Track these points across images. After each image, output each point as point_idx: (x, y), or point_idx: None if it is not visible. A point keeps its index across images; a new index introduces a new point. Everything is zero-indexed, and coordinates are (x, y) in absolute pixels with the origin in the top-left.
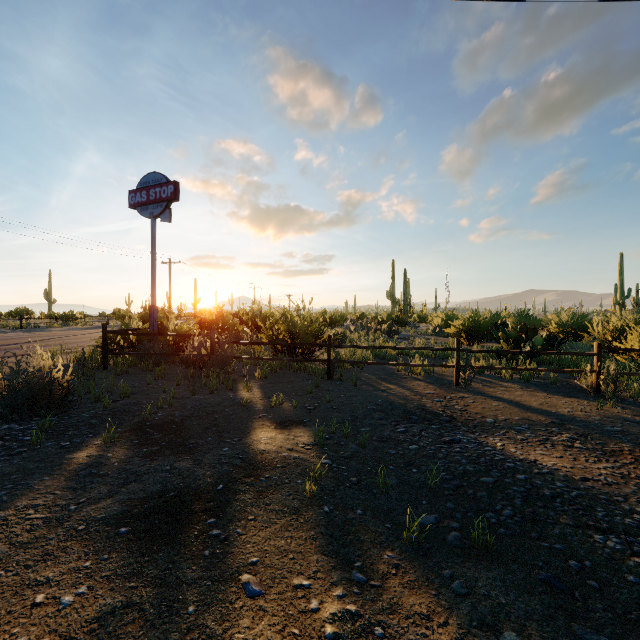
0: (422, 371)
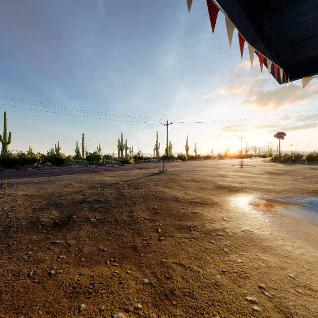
0: None
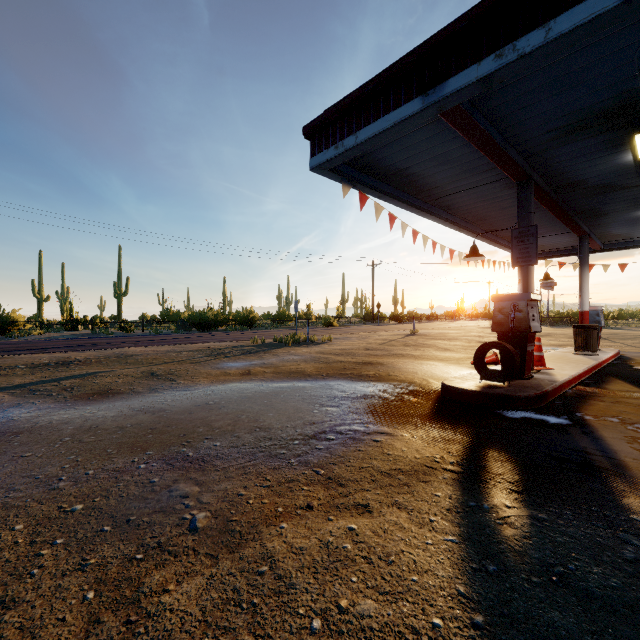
0: (633, 326)
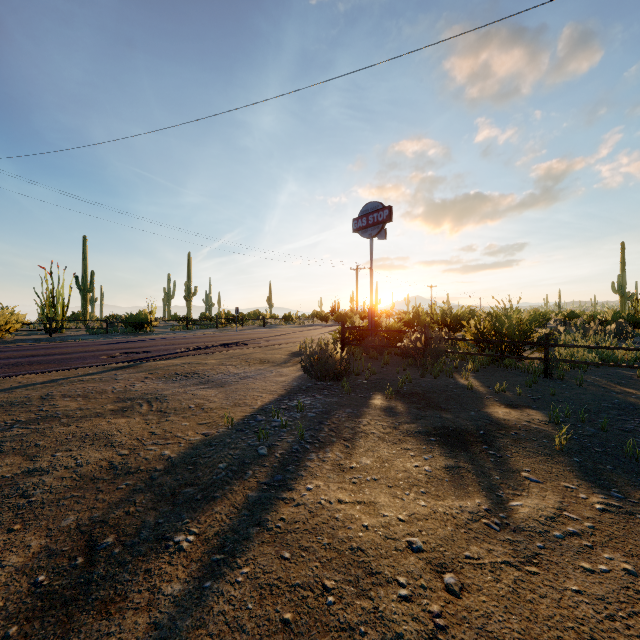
0: None
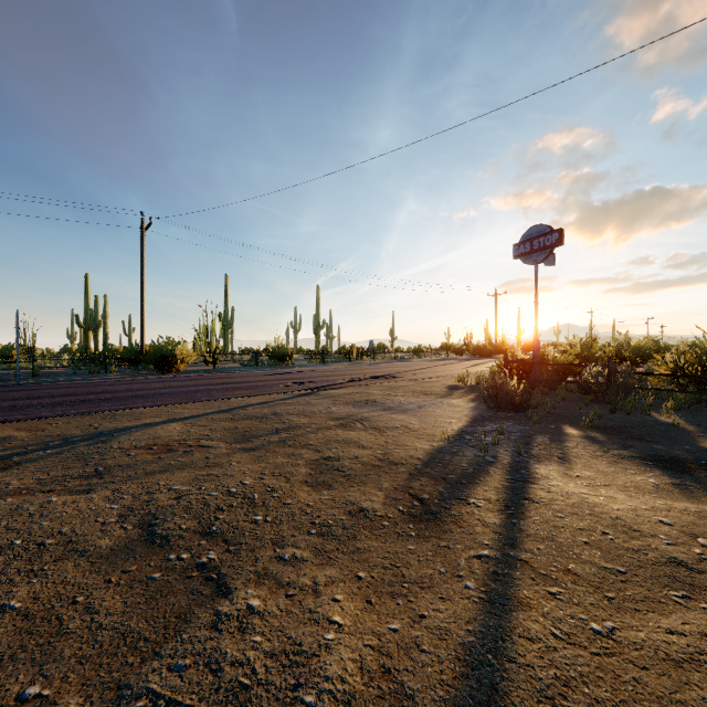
0: None
